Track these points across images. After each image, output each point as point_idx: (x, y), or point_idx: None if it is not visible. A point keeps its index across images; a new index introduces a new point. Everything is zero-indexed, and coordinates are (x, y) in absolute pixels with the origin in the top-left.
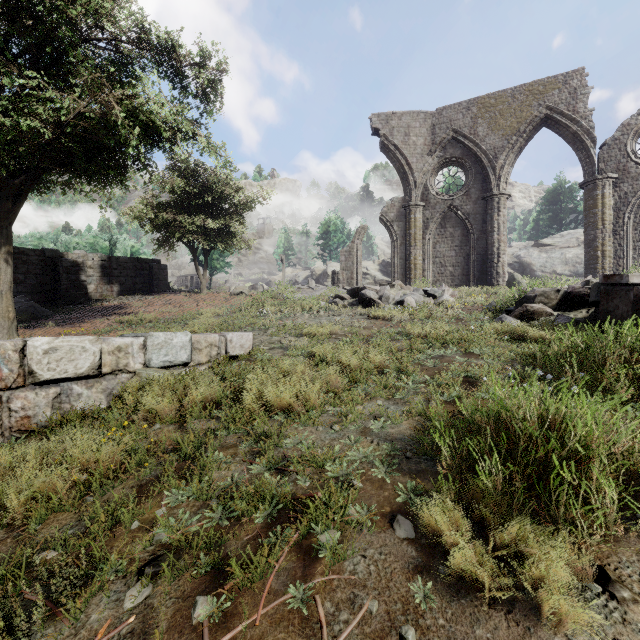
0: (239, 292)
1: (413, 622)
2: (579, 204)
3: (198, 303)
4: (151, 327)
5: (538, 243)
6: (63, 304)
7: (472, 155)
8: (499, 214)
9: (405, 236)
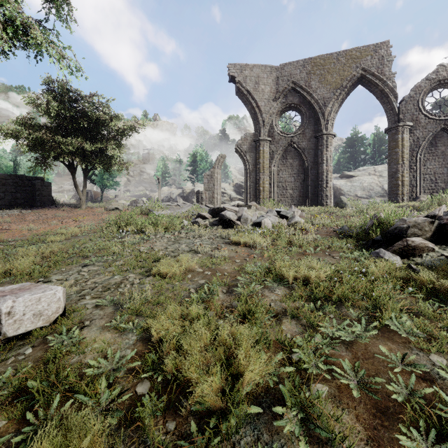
0: (114, 208)
1: None
2: (367, 148)
3: (69, 219)
4: None
5: (344, 174)
6: None
7: (307, 103)
8: (327, 150)
9: (255, 164)
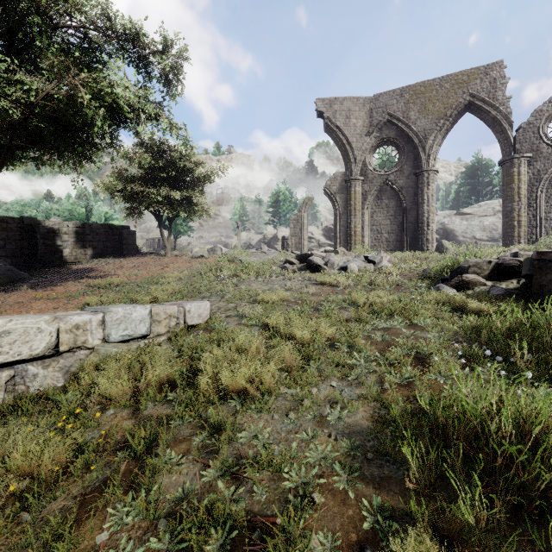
0: (200, 255)
1: None
2: (494, 178)
3: (162, 266)
4: (118, 291)
5: (460, 212)
6: (40, 267)
7: (405, 136)
8: (428, 188)
9: (346, 206)
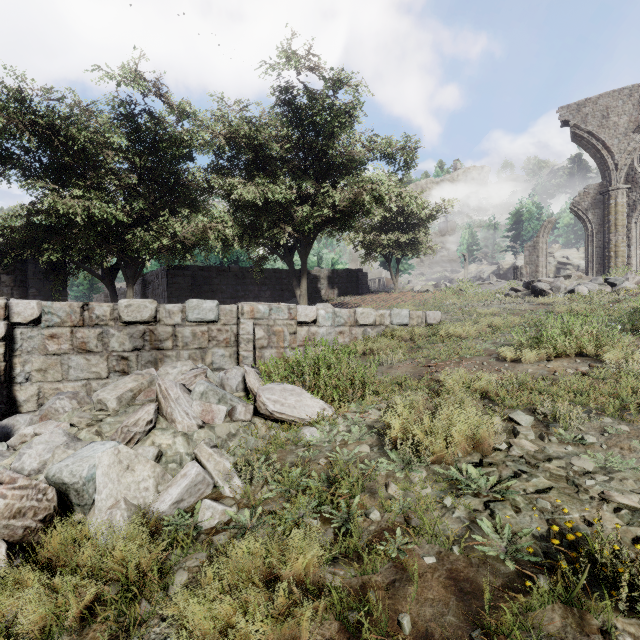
0: (425, 290)
1: (487, 363)
2: None
3: (395, 299)
4: None
5: None
6: (310, 303)
7: None
8: None
9: (603, 223)
